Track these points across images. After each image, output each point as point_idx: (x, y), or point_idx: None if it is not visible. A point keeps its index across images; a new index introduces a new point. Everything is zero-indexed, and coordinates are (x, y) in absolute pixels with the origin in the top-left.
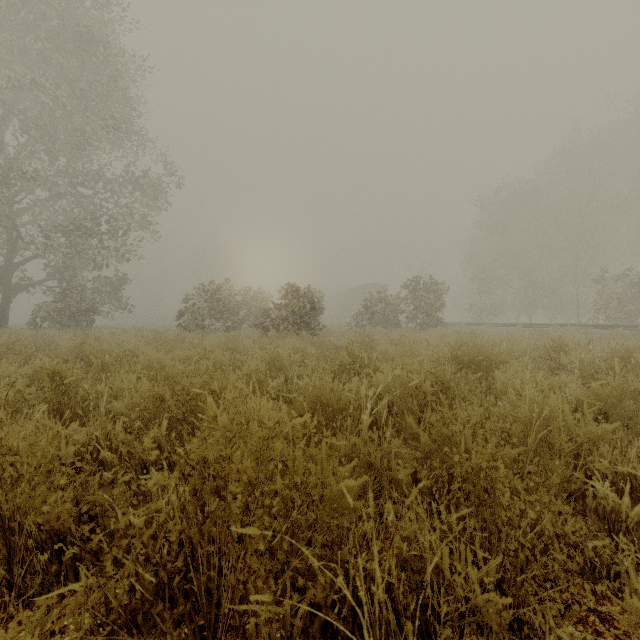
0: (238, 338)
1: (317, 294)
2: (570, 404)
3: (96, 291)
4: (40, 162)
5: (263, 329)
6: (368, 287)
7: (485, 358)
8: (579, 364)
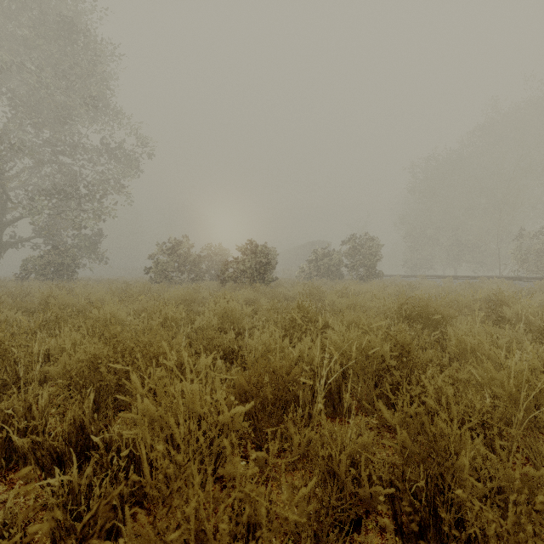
0: (198, 290)
1: (270, 250)
2: (538, 367)
3: (77, 247)
4: (26, 134)
5: (222, 281)
6: (314, 244)
7: (433, 312)
8: (522, 317)
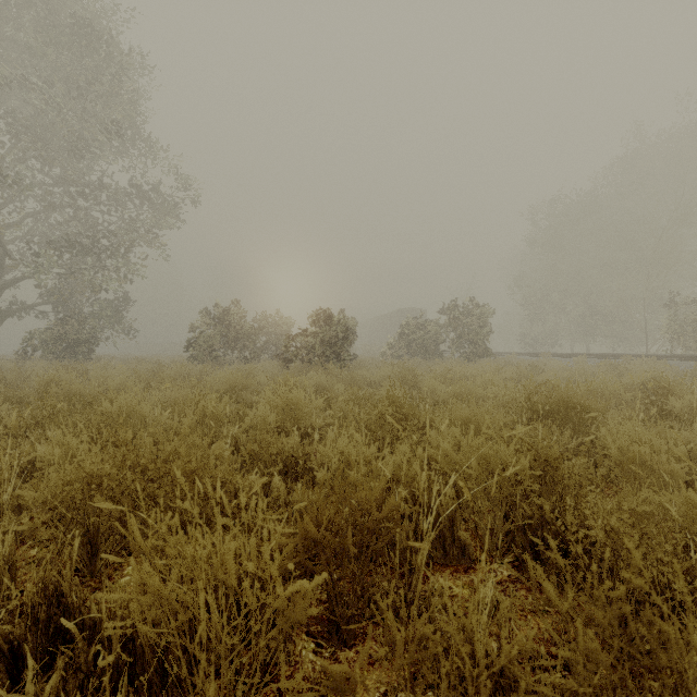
0: (252, 372)
1: (347, 320)
2: None
3: (96, 317)
4: (30, 169)
5: (284, 360)
6: (404, 312)
7: (574, 405)
8: (695, 411)
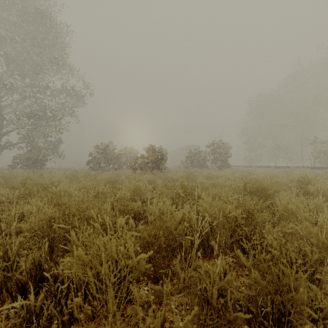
0: (119, 174)
1: (163, 150)
2: None
3: (46, 149)
4: (15, 80)
5: (134, 169)
6: (190, 147)
7: (265, 188)
8: (320, 191)
